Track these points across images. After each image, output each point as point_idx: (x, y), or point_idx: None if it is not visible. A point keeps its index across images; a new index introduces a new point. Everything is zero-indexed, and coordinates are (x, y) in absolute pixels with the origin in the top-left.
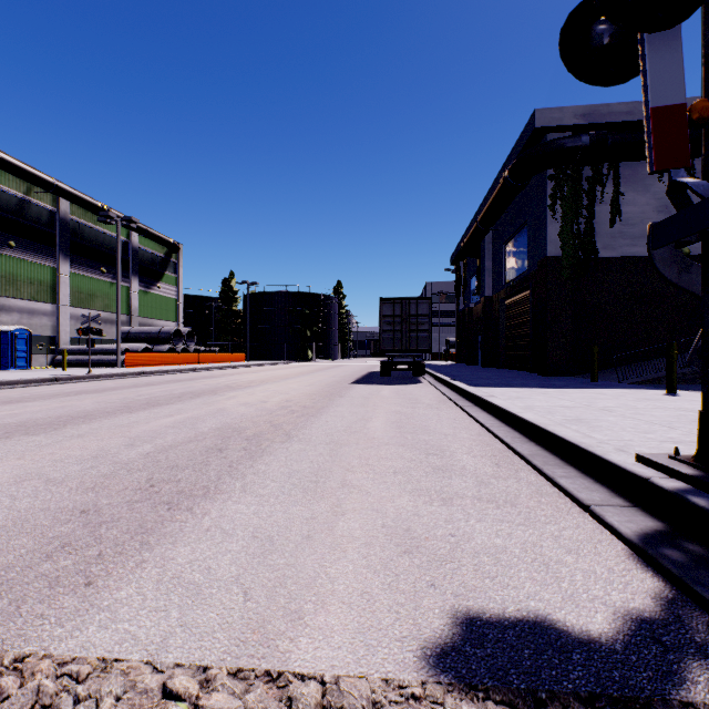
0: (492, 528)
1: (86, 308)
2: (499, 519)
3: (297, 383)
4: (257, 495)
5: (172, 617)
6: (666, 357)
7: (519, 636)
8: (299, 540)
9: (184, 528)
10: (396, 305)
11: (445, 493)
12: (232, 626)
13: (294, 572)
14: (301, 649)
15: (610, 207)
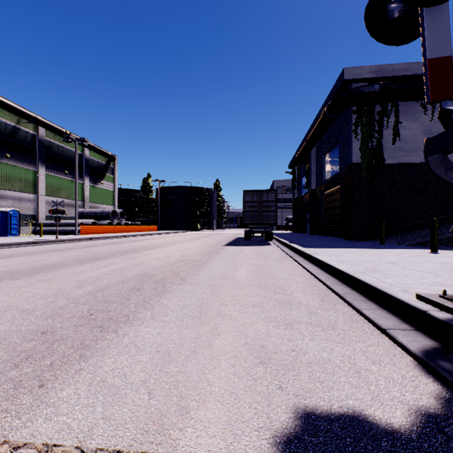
0: (320, 345)
1: (56, 197)
2: (324, 338)
3: (190, 245)
4: (161, 321)
5: (97, 412)
6: (430, 228)
7: (342, 427)
8: (188, 353)
9: (110, 345)
10: (254, 194)
11: (287, 320)
12: (138, 419)
13: (184, 377)
14: (187, 437)
15: (393, 131)
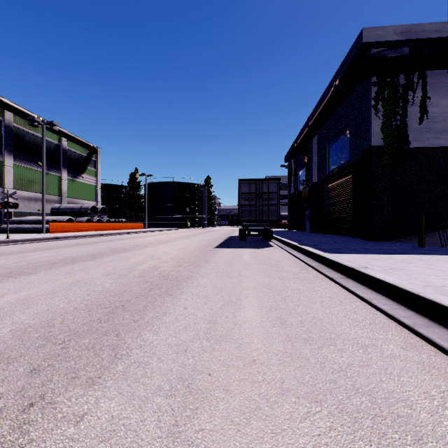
0: None
1: (26, 190)
2: None
3: (172, 247)
4: None
5: None
6: None
7: None
8: None
9: None
10: (251, 184)
11: None
12: None
13: None
14: None
15: (419, 108)
